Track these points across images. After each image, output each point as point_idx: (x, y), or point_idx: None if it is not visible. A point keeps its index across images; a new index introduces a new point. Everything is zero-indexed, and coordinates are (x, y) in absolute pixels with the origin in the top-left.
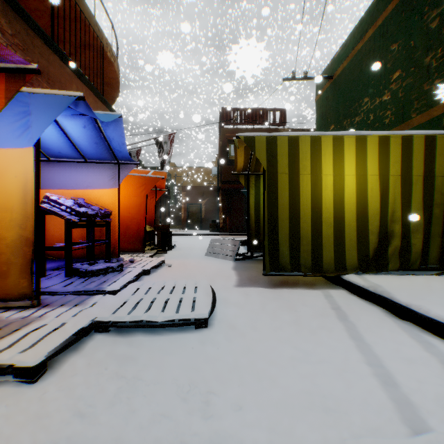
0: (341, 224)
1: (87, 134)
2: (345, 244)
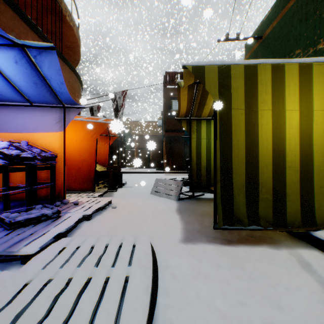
0: (309, 169)
1: (22, 72)
2: (313, 193)
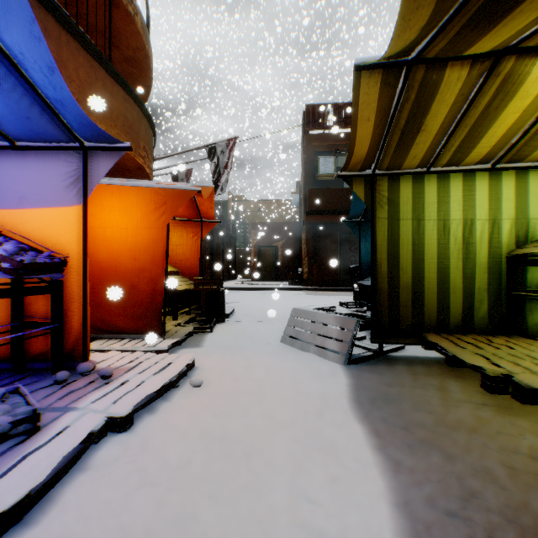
0: None
1: None
2: None
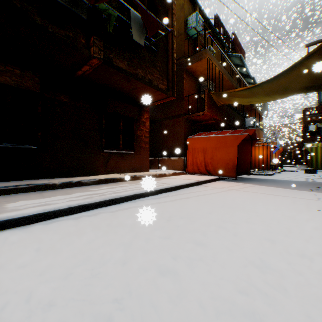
0: None
1: None
2: None
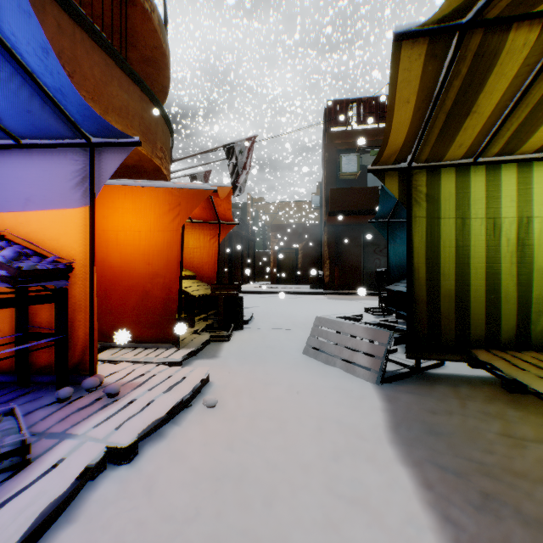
0: None
1: None
2: None
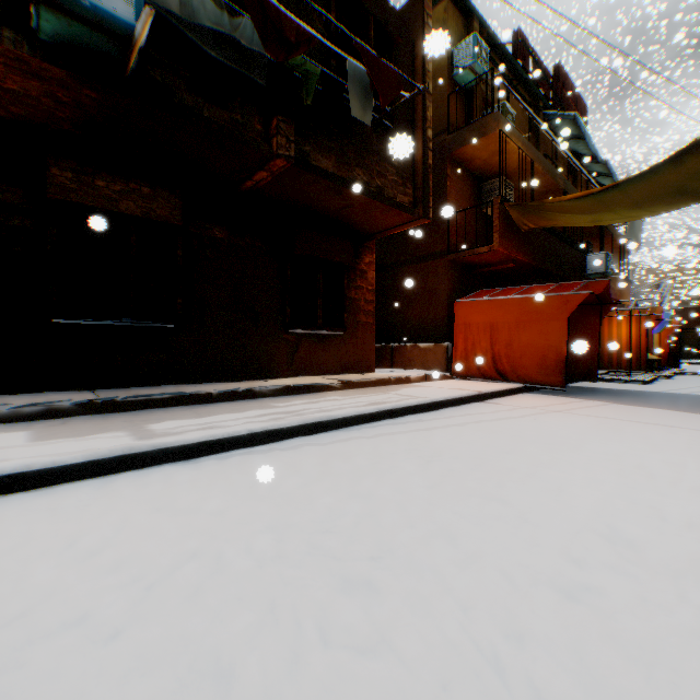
0: None
1: None
2: None
